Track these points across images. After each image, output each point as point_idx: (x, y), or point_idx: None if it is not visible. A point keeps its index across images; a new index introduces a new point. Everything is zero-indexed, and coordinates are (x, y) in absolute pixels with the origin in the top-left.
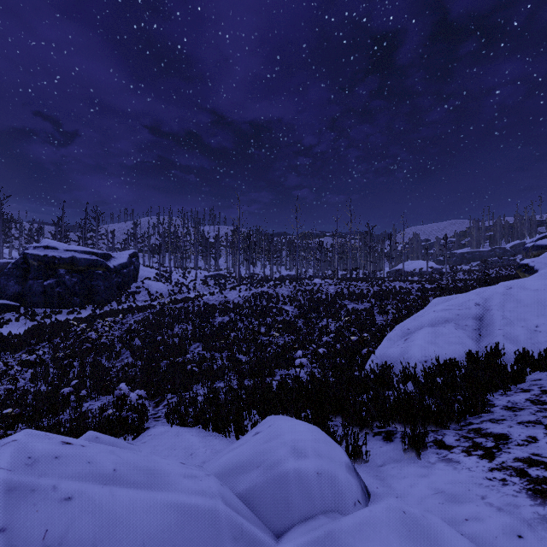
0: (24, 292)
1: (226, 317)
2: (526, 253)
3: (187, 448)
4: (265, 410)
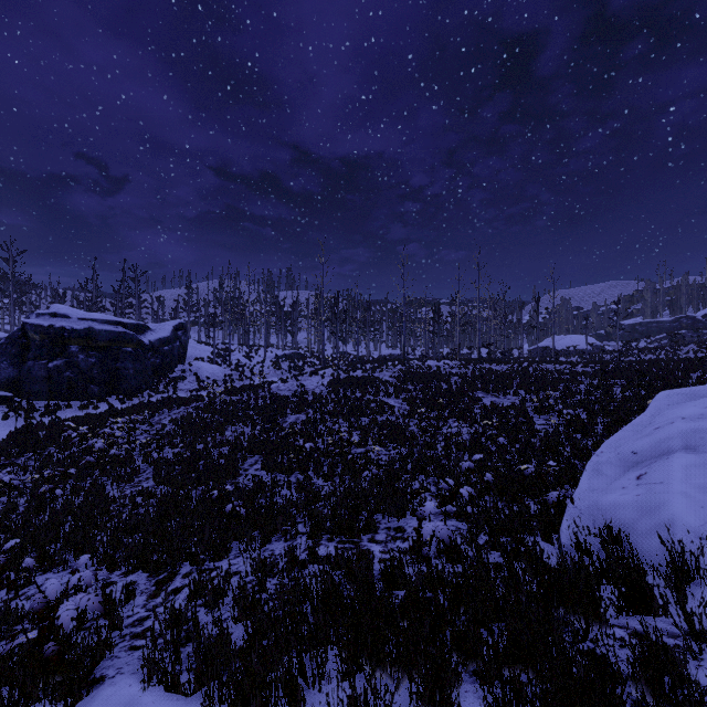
0: (21, 378)
1: (301, 415)
2: None
3: None
4: (358, 662)
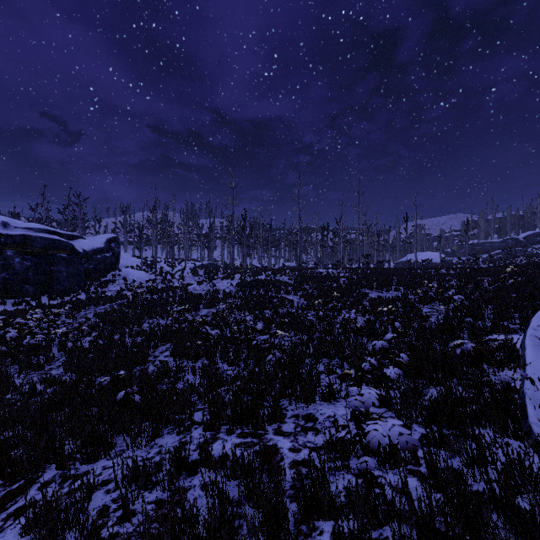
0: None
1: (212, 309)
2: None
3: None
4: None
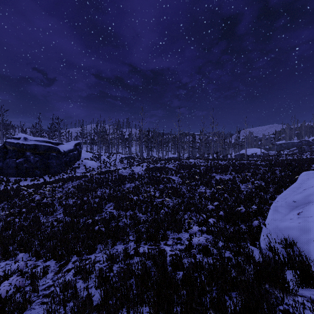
0: (3, 167)
1: (132, 184)
2: None
3: None
4: None
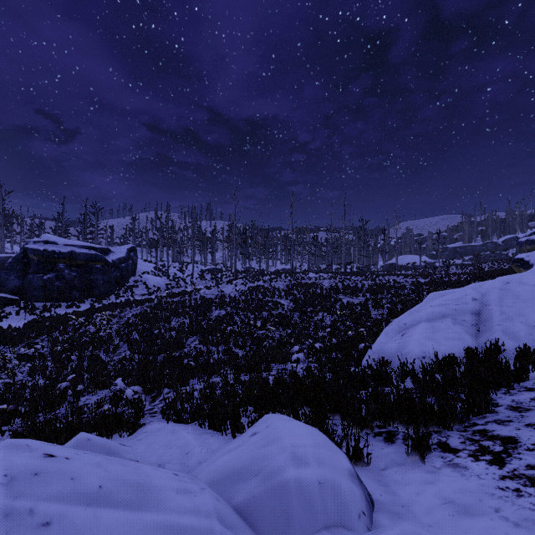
0: (24, 286)
1: (222, 311)
2: (520, 247)
3: (183, 446)
4: (262, 407)
